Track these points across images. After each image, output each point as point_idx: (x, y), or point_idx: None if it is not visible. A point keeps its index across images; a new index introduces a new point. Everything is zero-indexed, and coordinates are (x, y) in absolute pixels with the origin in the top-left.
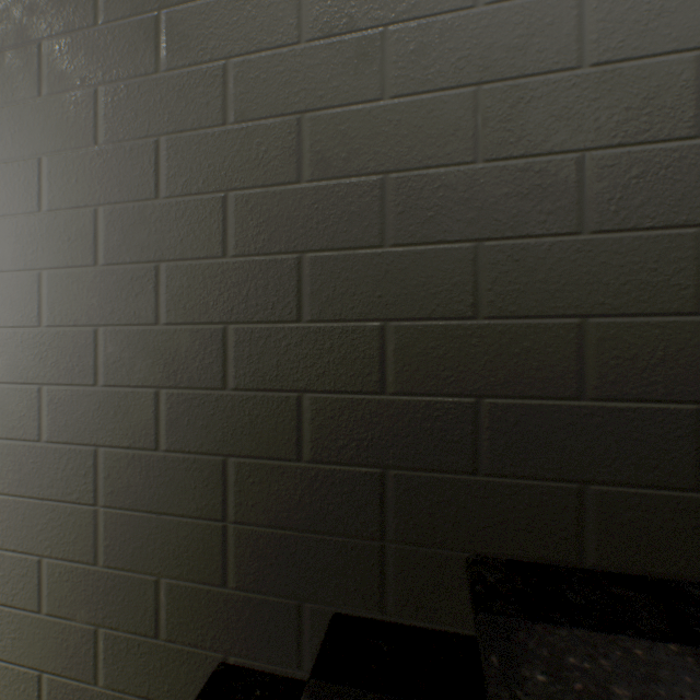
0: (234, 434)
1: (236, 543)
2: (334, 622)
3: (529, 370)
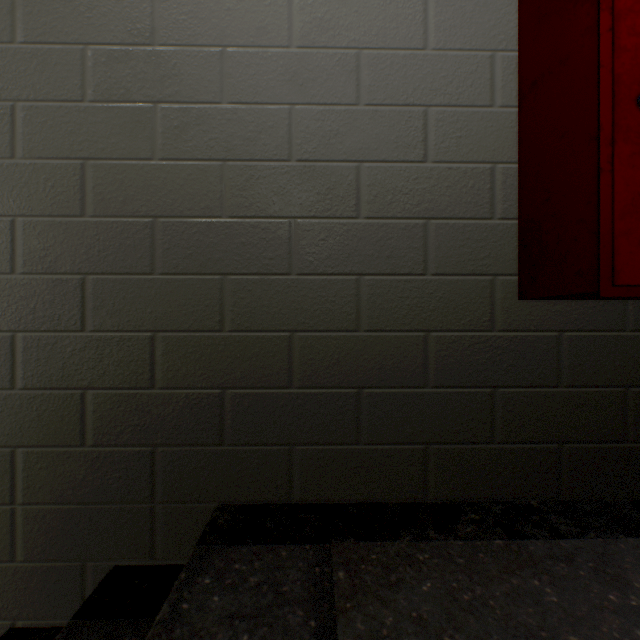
0: (23, 428)
1: (25, 521)
2: (109, 574)
3: (258, 368)
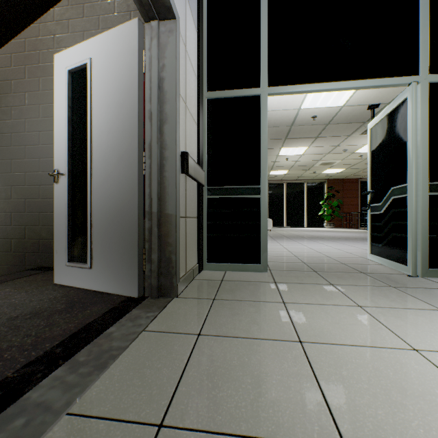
0: (0, 247)
1: (0, 269)
2: None
3: (47, 235)
